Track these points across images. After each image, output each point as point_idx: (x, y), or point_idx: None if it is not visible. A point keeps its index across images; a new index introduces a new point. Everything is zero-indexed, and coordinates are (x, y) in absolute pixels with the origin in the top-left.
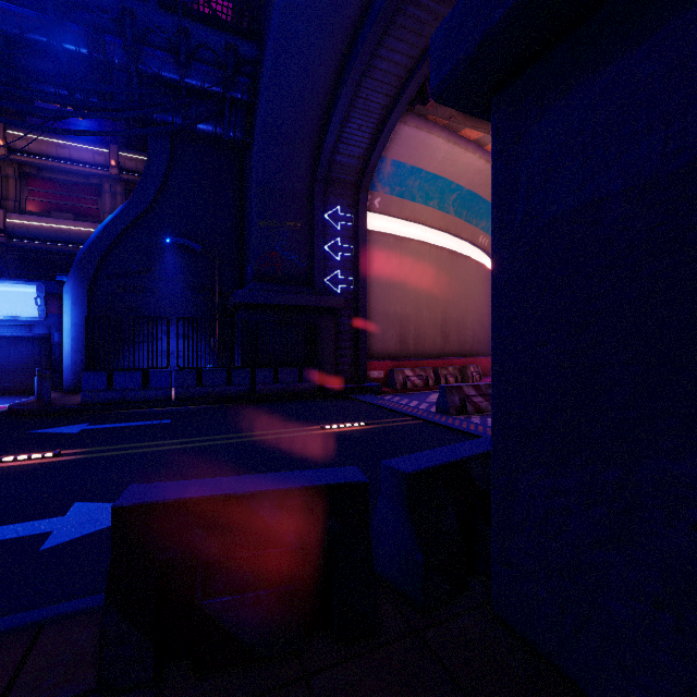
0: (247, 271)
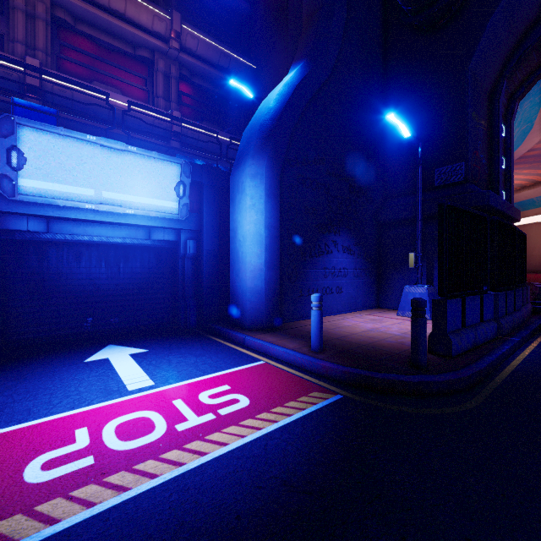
0: (435, 173)
